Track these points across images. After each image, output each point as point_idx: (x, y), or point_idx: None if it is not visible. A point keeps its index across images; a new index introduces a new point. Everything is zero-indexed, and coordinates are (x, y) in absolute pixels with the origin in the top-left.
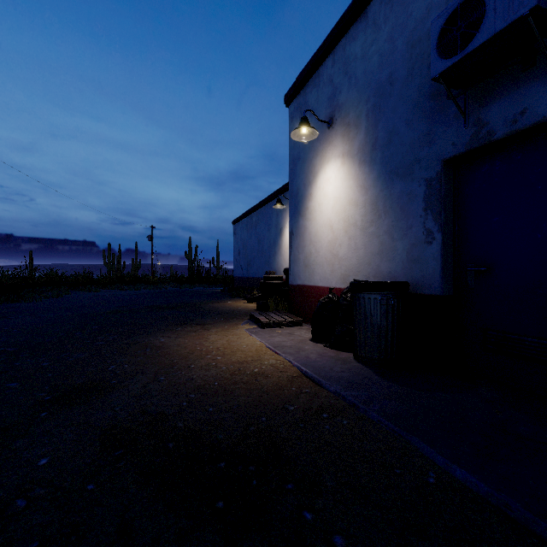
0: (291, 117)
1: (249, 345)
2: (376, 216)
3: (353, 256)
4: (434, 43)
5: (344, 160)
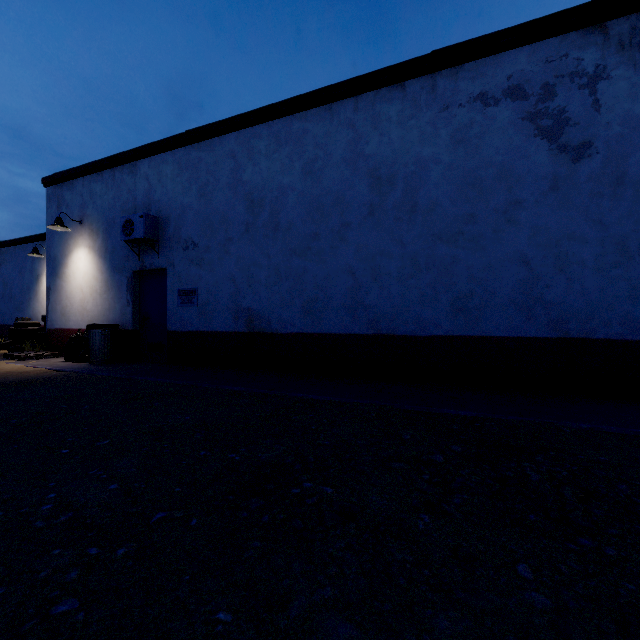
0: (49, 197)
1: (11, 367)
2: (108, 289)
3: (96, 310)
4: (122, 227)
5: (90, 250)
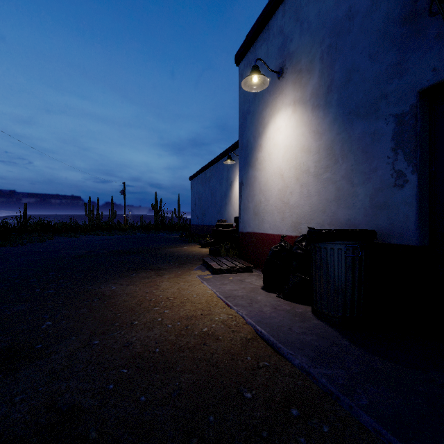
0: (241, 75)
1: (199, 295)
2: (332, 161)
3: (305, 204)
4: None
5: (295, 107)
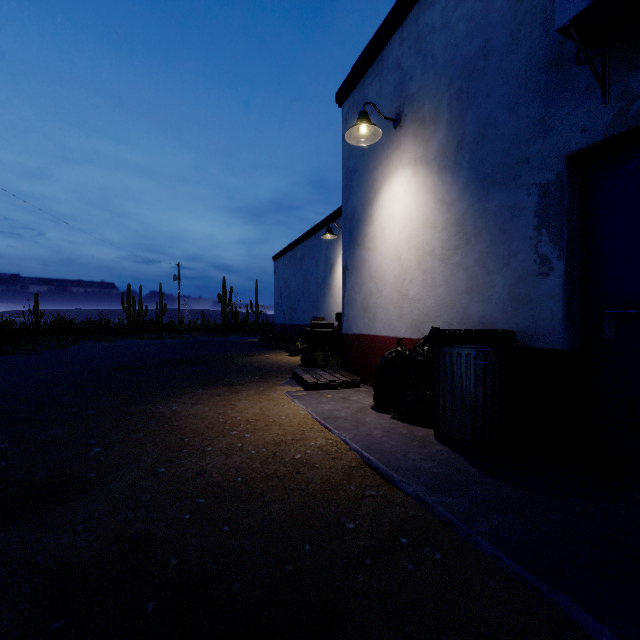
0: (344, 119)
1: (289, 416)
2: (463, 241)
3: (429, 296)
4: None
5: (416, 168)
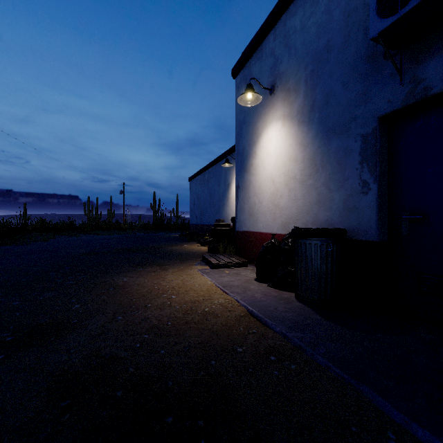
0: (237, 87)
1: (201, 285)
2: (314, 170)
3: (293, 206)
4: (373, 4)
5: (284, 121)
